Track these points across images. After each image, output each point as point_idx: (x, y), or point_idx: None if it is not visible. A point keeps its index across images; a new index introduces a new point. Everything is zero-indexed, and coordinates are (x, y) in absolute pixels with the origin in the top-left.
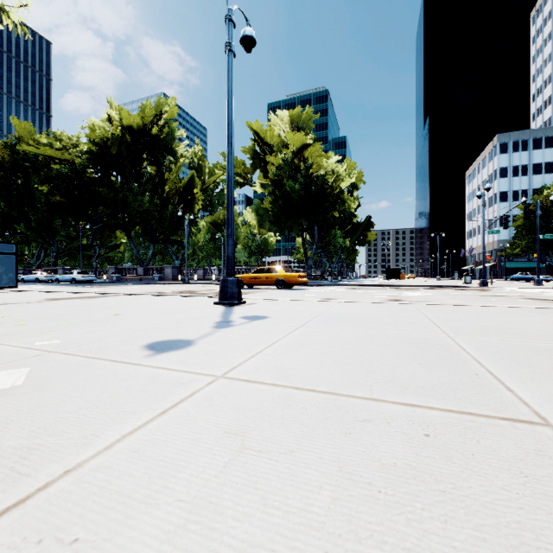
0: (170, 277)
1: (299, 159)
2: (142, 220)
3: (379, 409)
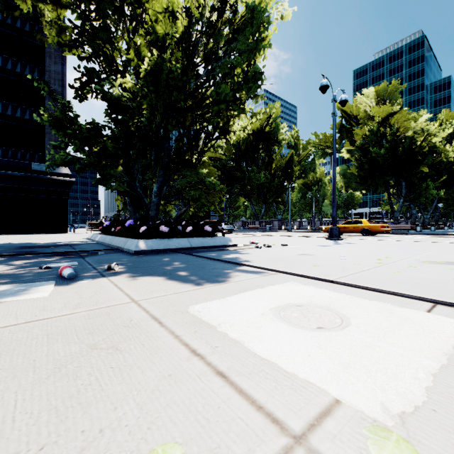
0: (277, 227)
1: (384, 127)
2: (258, 189)
3: (382, 252)
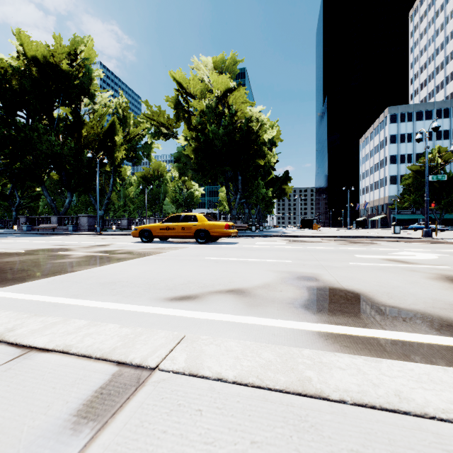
0: (86, 227)
1: (223, 105)
2: (55, 166)
3: None
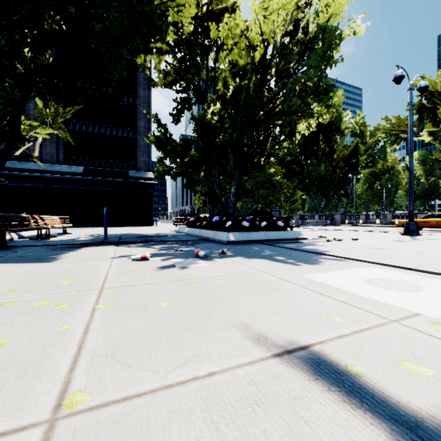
0: (339, 221)
1: None
2: (317, 182)
3: None
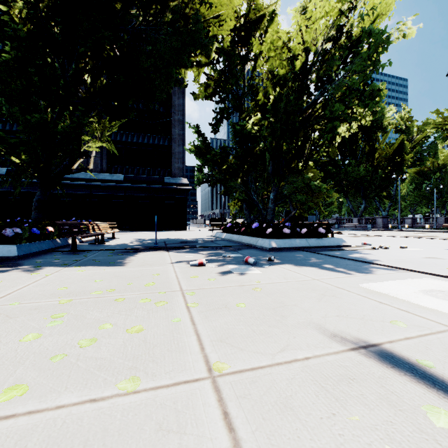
0: (381, 225)
1: None
2: (356, 184)
3: None
